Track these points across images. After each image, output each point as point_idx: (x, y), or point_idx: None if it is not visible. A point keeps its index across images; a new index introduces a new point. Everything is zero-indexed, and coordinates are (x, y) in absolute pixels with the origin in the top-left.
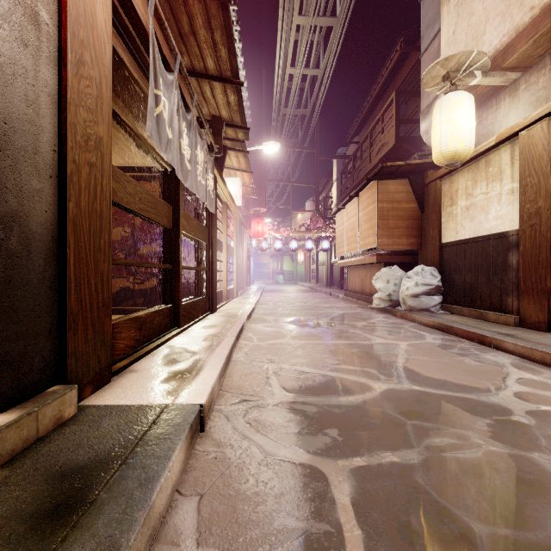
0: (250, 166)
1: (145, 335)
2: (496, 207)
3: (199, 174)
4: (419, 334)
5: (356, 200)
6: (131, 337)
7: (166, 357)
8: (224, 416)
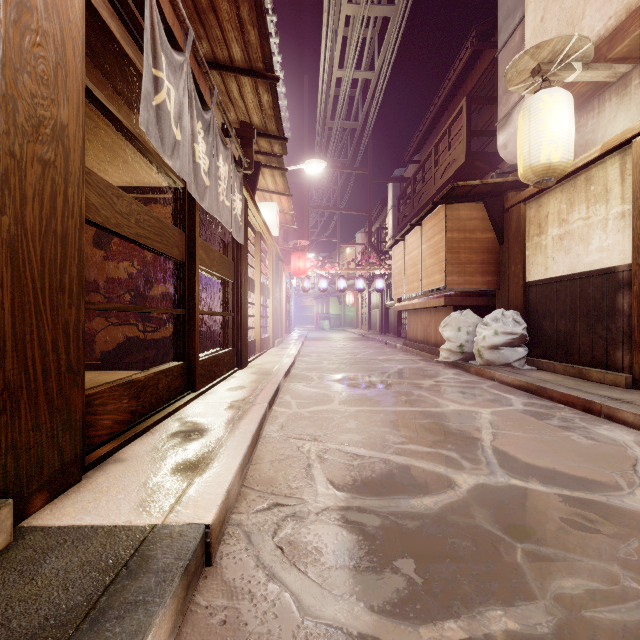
0: (288, 188)
1: (144, 404)
2: (600, 236)
3: (221, 192)
4: (503, 397)
5: (419, 229)
6: (122, 408)
7: (170, 437)
8: (244, 534)
